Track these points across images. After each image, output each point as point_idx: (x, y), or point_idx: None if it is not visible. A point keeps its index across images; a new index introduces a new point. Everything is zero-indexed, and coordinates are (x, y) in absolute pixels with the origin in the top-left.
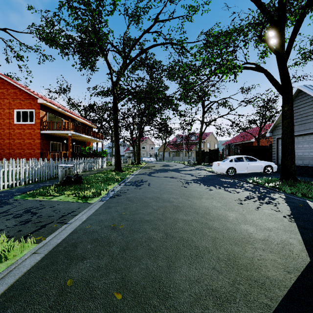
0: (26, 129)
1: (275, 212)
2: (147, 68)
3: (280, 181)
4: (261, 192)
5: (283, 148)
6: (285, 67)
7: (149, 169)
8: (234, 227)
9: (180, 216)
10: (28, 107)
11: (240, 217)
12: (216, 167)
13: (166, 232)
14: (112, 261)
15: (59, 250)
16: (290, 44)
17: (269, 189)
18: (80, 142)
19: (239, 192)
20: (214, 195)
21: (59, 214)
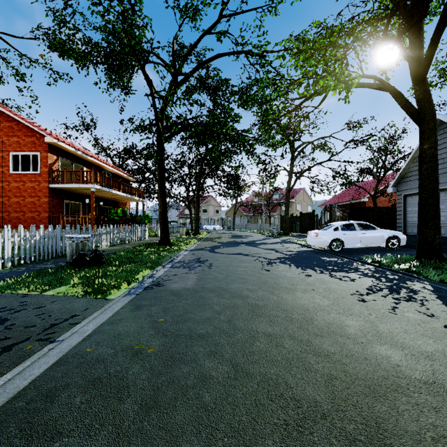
0: (28, 182)
1: (427, 319)
2: (208, 89)
3: (418, 260)
4: (391, 279)
5: (422, 209)
6: (425, 82)
7: (212, 242)
8: (363, 350)
9: (261, 326)
10: (30, 149)
11: (368, 329)
12: (313, 239)
13: (235, 361)
14: (117, 443)
15: (15, 408)
16: (433, 44)
17: (401, 274)
18: (111, 201)
19: (356, 280)
20: (315, 285)
21: (46, 323)
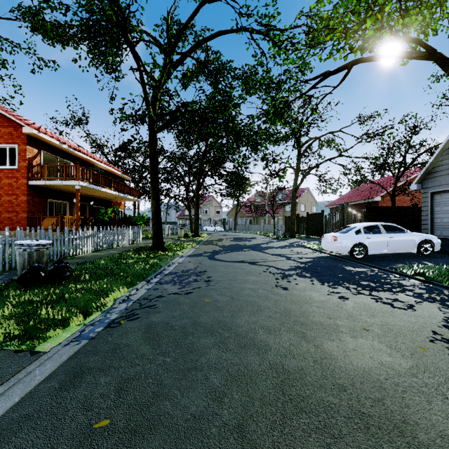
0: (4, 178)
1: None
2: (208, 72)
3: None
4: None
5: None
6: None
7: (212, 245)
8: None
9: None
10: (7, 140)
11: None
12: (330, 244)
13: None
14: None
15: None
16: None
17: None
18: (104, 201)
19: (415, 307)
20: (363, 319)
21: None
